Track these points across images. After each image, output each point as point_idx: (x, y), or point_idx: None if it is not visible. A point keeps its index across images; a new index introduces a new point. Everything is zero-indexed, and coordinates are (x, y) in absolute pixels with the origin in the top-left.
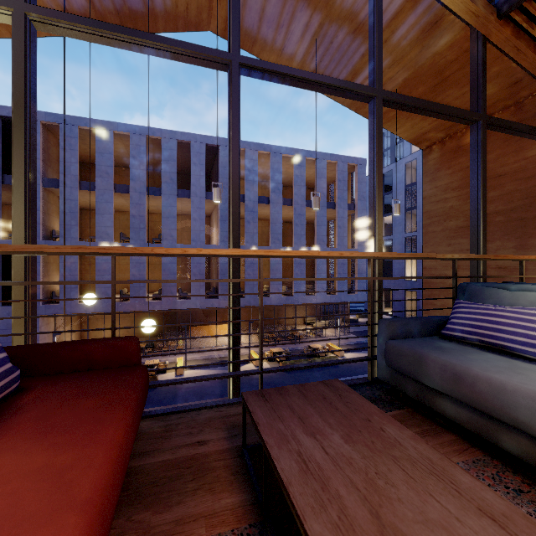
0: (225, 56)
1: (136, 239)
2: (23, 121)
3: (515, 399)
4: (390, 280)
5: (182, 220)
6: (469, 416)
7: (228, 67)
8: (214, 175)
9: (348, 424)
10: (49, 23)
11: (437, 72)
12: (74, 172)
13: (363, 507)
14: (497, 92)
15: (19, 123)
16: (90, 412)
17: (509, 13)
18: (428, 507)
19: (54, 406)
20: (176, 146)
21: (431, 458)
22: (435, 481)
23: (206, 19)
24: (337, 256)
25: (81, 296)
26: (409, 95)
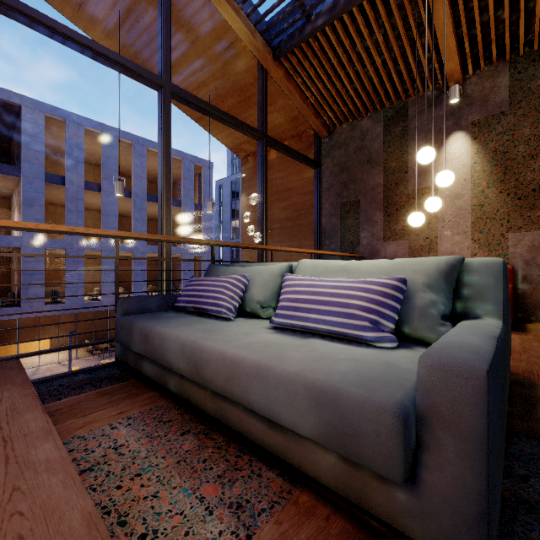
0: None
1: None
2: None
3: (168, 345)
4: None
5: None
6: (156, 371)
7: None
8: (16, 143)
9: None
10: None
11: (241, 90)
12: None
13: None
14: (285, 122)
15: None
16: None
17: (280, 58)
18: None
19: None
20: None
21: (19, 407)
22: None
23: None
24: (68, 232)
25: None
26: (222, 103)
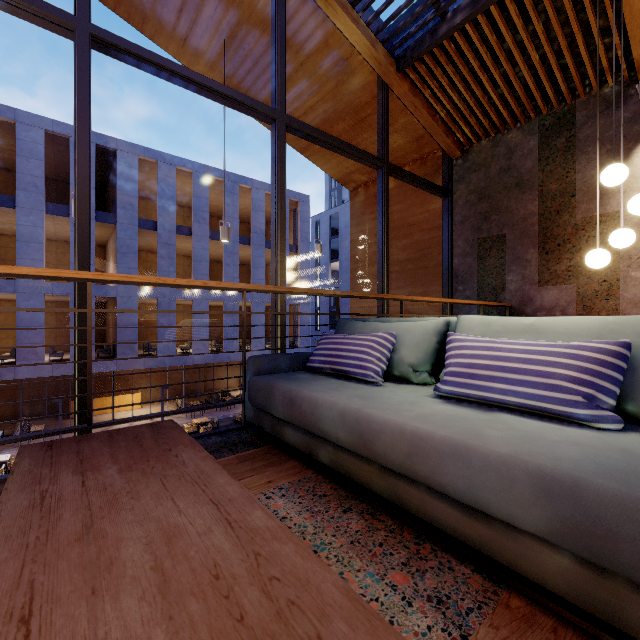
0: (67, 18)
1: None
2: None
3: (322, 412)
4: None
5: (58, 249)
6: (302, 439)
7: (73, 34)
8: (111, 190)
9: (141, 456)
10: None
11: (354, 111)
12: None
13: (81, 522)
14: (406, 144)
15: None
16: None
17: (405, 69)
18: (158, 509)
19: None
20: (43, 138)
21: (205, 470)
22: (189, 487)
23: None
24: (201, 286)
25: None
26: (331, 129)
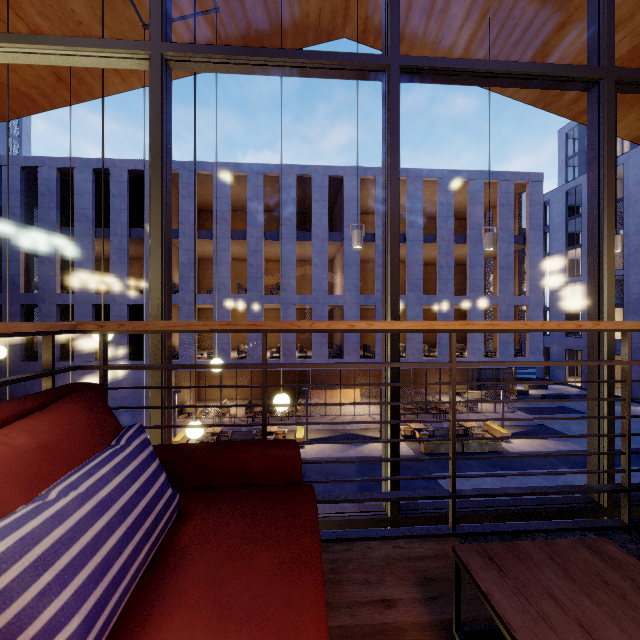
0: (381, 60)
1: (253, 290)
2: (160, 175)
3: None
4: (578, 339)
5: (301, 267)
6: None
7: (383, 74)
8: (338, 212)
9: None
10: (185, 60)
11: None
12: (192, 220)
13: None
14: None
15: (156, 177)
16: (271, 579)
17: None
18: None
19: (223, 556)
20: (295, 182)
21: None
22: None
23: (341, 24)
24: (572, 329)
25: (199, 351)
26: None
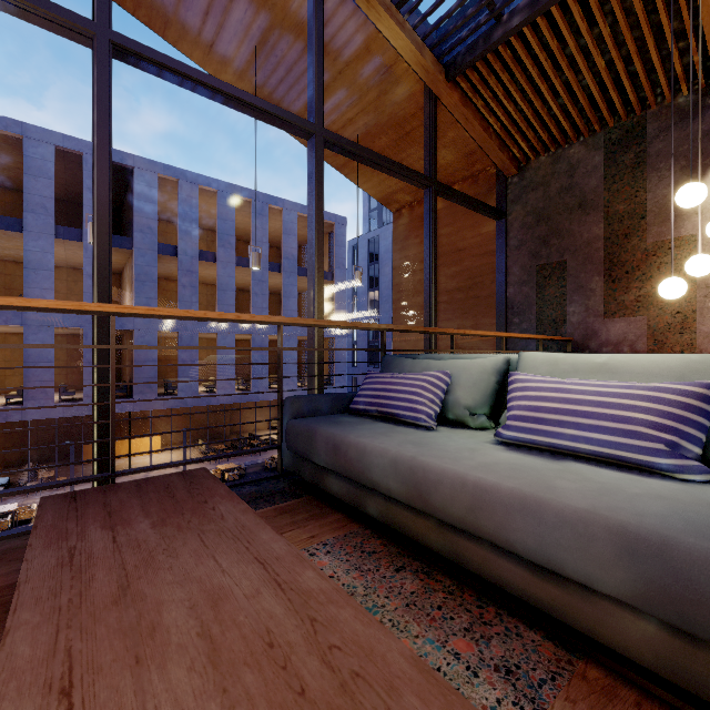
0: (85, 24)
1: None
2: None
3: (371, 460)
4: (377, 369)
5: (70, 277)
6: (348, 489)
7: (91, 42)
8: (127, 211)
9: (174, 509)
10: None
11: (398, 124)
12: None
13: (116, 583)
14: (456, 160)
15: None
16: None
17: (456, 78)
18: (199, 568)
19: None
20: (53, 155)
21: (247, 525)
22: (231, 544)
23: None
24: (234, 320)
25: None
26: (372, 144)
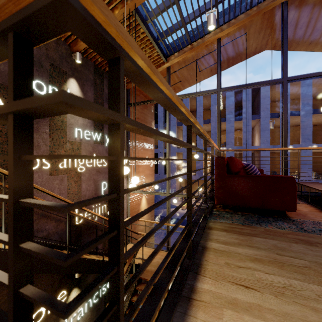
0: (281, 80)
1: None
2: (219, 118)
3: None
4: None
5: (235, 133)
6: None
7: (281, 83)
8: (256, 104)
9: None
10: (224, 91)
11: None
12: None
13: (321, 187)
14: None
15: (218, 119)
16: None
17: None
18: None
19: None
20: (233, 94)
21: None
22: None
23: (264, 47)
24: None
25: None
26: None
